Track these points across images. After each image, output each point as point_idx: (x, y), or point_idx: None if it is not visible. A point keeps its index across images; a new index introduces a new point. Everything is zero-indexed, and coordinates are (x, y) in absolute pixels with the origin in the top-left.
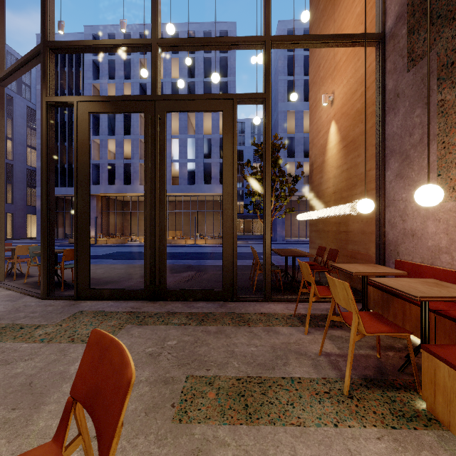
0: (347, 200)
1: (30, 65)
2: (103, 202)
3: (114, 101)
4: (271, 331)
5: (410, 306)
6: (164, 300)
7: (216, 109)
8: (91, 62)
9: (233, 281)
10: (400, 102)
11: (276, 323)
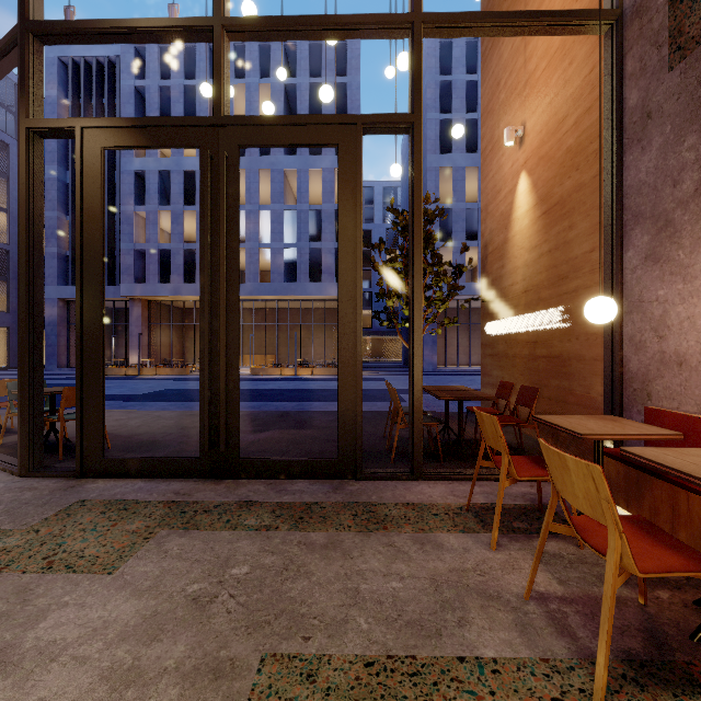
0: (549, 303)
1: (4, 66)
2: (152, 310)
3: (147, 127)
4: (427, 543)
5: (688, 496)
6: (236, 477)
7: (327, 141)
8: (132, 89)
9: (356, 444)
10: (653, 128)
11: (435, 524)
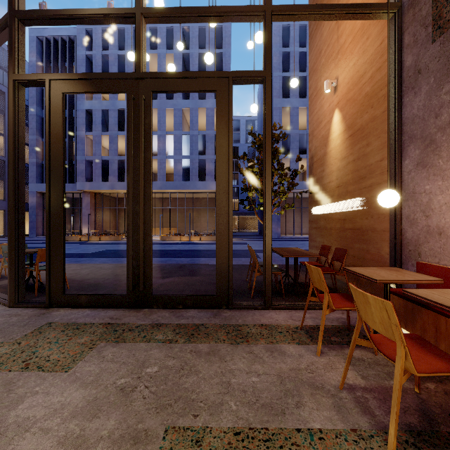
0: (353, 194)
1: None
2: (97, 199)
3: (92, 79)
4: (275, 351)
5: (446, 320)
6: (150, 307)
7: (210, 89)
8: (84, 57)
9: (228, 286)
10: (422, 80)
11: (280, 338)
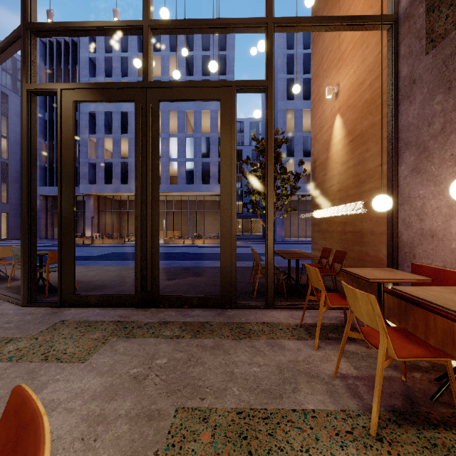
0: (354, 198)
1: (11, 50)
2: (100, 202)
3: (101, 89)
4: (275, 346)
5: (434, 317)
6: (157, 307)
7: (214, 97)
8: (87, 59)
9: (232, 286)
10: (416, 89)
11: (280, 335)
